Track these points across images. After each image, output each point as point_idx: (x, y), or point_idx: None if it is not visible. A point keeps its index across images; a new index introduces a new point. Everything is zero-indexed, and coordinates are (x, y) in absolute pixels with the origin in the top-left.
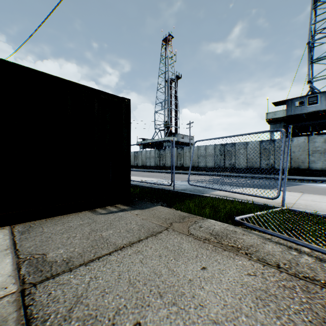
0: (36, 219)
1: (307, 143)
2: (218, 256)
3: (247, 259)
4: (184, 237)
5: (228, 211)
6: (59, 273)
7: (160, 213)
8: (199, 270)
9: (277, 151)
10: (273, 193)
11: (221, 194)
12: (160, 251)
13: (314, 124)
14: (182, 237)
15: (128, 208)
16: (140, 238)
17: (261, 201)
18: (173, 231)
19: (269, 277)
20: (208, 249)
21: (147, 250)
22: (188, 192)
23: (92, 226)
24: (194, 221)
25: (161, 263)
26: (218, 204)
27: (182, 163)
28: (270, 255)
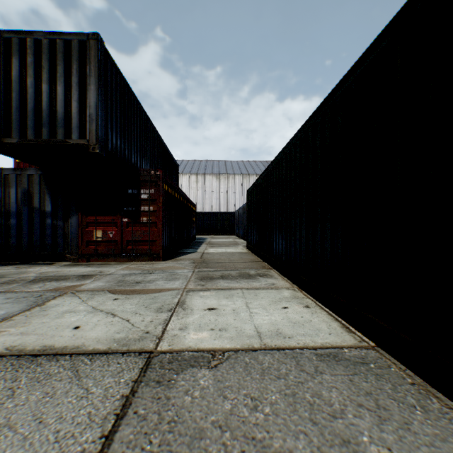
0: (411, 367)
1: None
2: None
3: None
4: None
5: None
6: (144, 371)
7: None
8: None
9: None
10: None
11: None
12: None
13: None
14: None
15: None
16: None
17: None
18: None
19: None
20: None
21: None
22: None
23: None
24: None
25: None
26: None
27: None
28: None
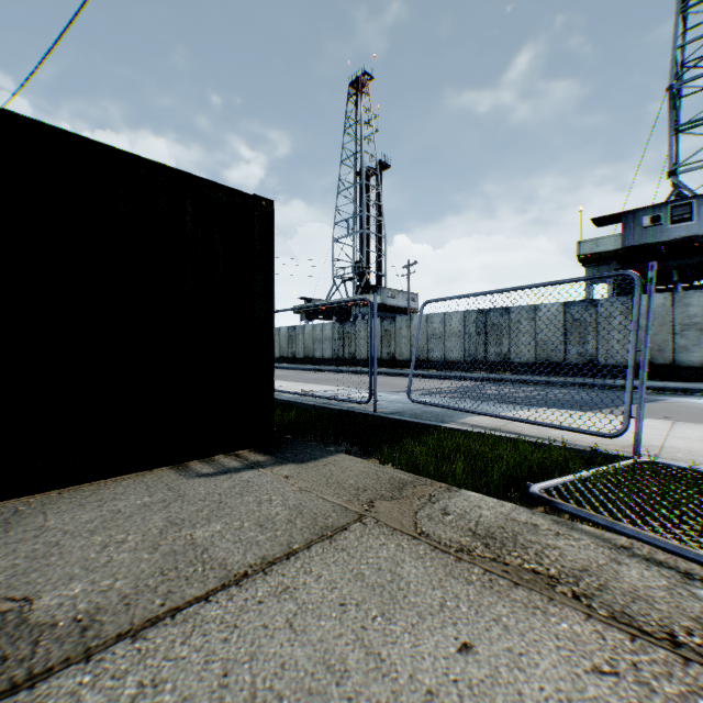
0: (35, 492)
1: (670, 309)
2: (501, 606)
3: (582, 613)
4: (406, 543)
5: (510, 467)
6: (52, 668)
7: (343, 472)
8: (453, 656)
9: (604, 324)
10: (605, 422)
11: (485, 423)
12: (344, 589)
13: (683, 265)
14: (399, 543)
15: (267, 460)
16: (292, 547)
17: (581, 441)
18: (376, 523)
19: (659, 682)
20: (470, 582)
21: (308, 584)
22: (409, 420)
23: (174, 510)
24: (429, 496)
25: (346, 628)
26: (482, 449)
27: (392, 351)
28: (642, 601)
